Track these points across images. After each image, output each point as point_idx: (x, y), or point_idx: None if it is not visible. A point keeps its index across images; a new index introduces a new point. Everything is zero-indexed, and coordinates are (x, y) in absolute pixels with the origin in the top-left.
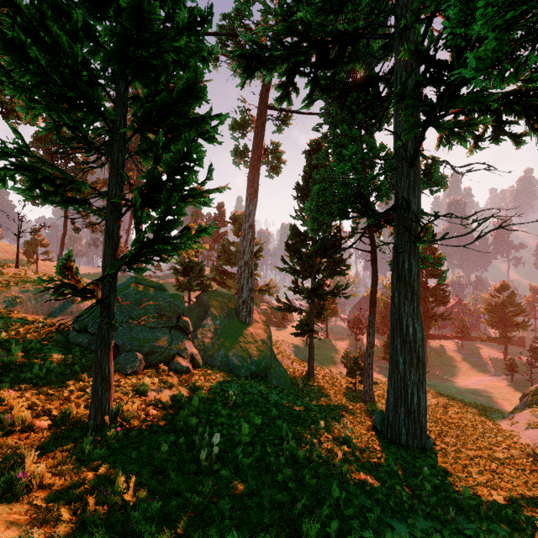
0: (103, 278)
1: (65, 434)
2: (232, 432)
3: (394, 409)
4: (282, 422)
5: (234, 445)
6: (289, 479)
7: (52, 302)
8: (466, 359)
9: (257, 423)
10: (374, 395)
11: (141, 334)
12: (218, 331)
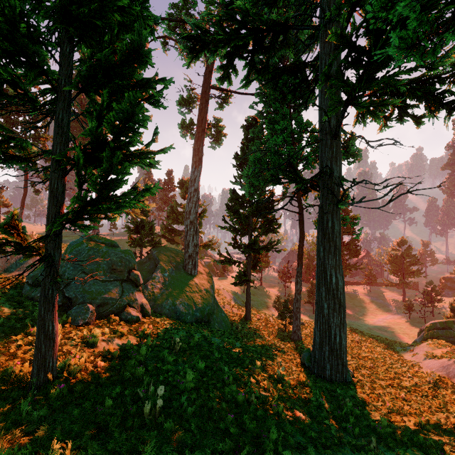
0: (46, 236)
1: (4, 394)
2: (177, 379)
3: (320, 348)
4: (223, 364)
5: (179, 392)
6: (231, 424)
7: (8, 258)
8: (374, 301)
9: (201, 367)
10: (301, 334)
11: (93, 287)
12: (166, 282)
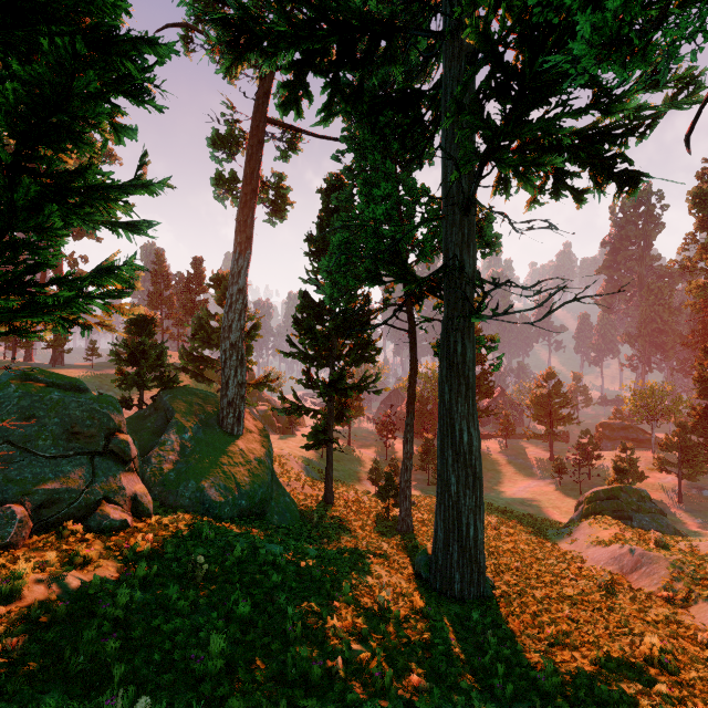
0: None
1: None
2: (191, 653)
3: (445, 548)
4: (286, 598)
5: (192, 681)
6: None
7: None
8: (512, 461)
9: (243, 612)
10: (412, 521)
11: (29, 470)
12: (187, 450)
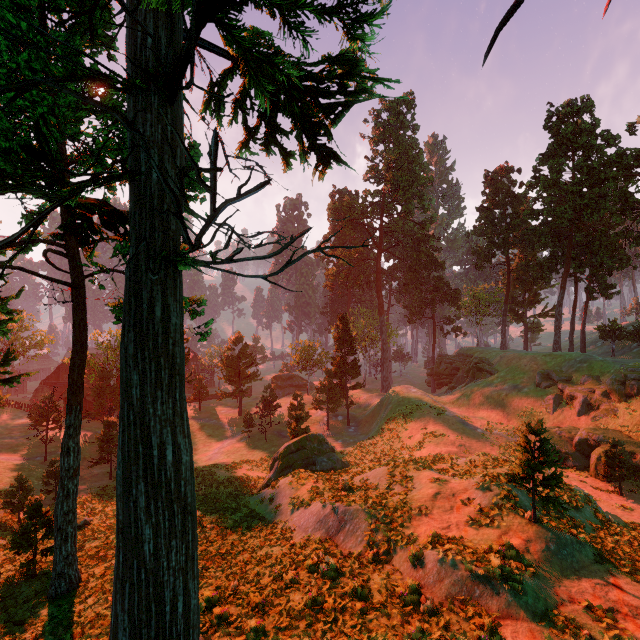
0: None
1: None
2: None
3: None
4: None
5: None
6: None
7: None
8: (206, 424)
9: None
10: (80, 562)
11: None
12: None
